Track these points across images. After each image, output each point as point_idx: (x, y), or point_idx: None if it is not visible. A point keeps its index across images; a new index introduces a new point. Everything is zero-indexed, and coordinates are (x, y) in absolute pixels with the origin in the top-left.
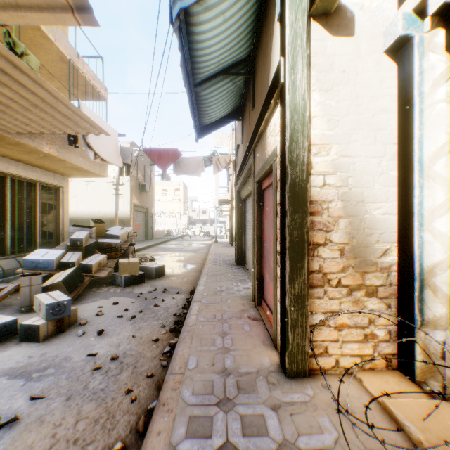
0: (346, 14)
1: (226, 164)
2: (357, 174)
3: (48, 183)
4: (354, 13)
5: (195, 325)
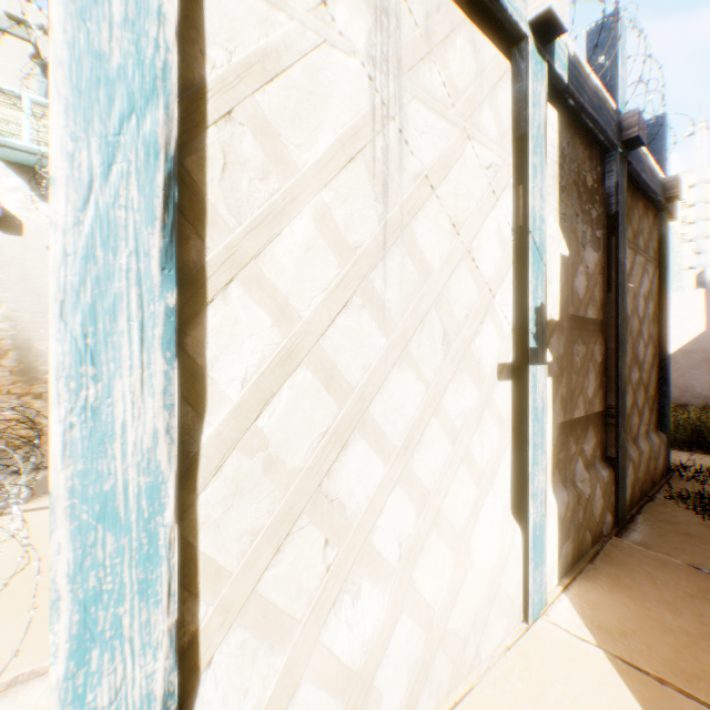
0: (18, 221)
1: None
2: (28, 323)
3: None
4: (25, 221)
5: None
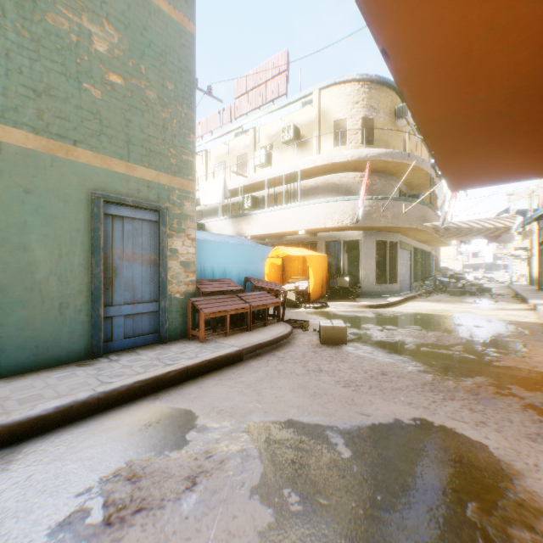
0: None
1: (529, 235)
2: None
3: (428, 251)
4: None
5: (524, 295)
